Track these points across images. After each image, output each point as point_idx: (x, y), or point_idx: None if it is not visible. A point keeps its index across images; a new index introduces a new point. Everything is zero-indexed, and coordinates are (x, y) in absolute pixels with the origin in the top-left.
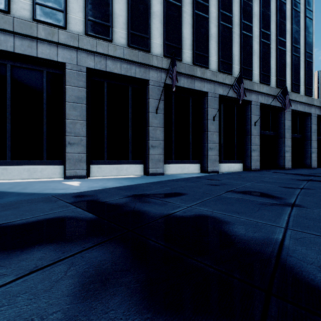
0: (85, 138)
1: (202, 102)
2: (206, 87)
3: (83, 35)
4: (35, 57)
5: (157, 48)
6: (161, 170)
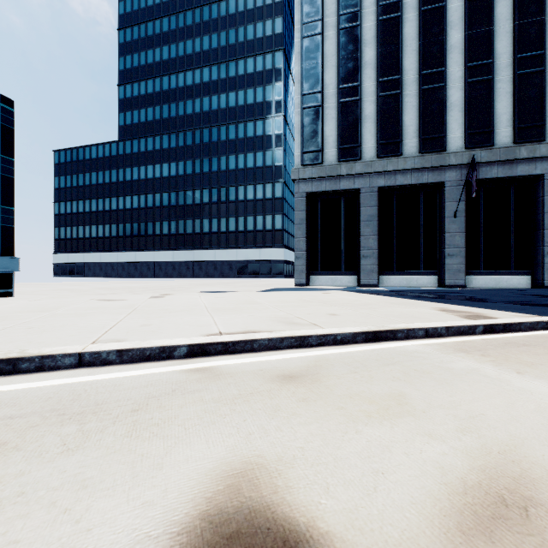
0: (376, 251)
1: (535, 188)
2: (539, 168)
3: (375, 160)
4: (338, 190)
5: (455, 142)
6: (462, 282)
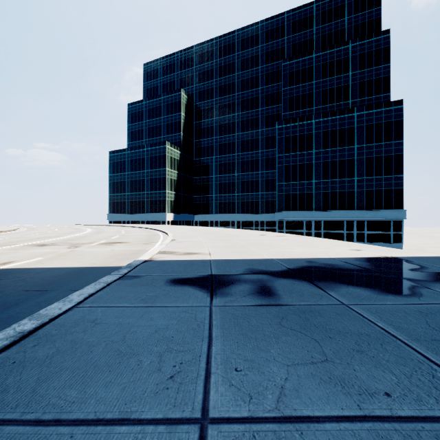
0: None
1: None
2: None
3: None
4: None
5: None
6: None
